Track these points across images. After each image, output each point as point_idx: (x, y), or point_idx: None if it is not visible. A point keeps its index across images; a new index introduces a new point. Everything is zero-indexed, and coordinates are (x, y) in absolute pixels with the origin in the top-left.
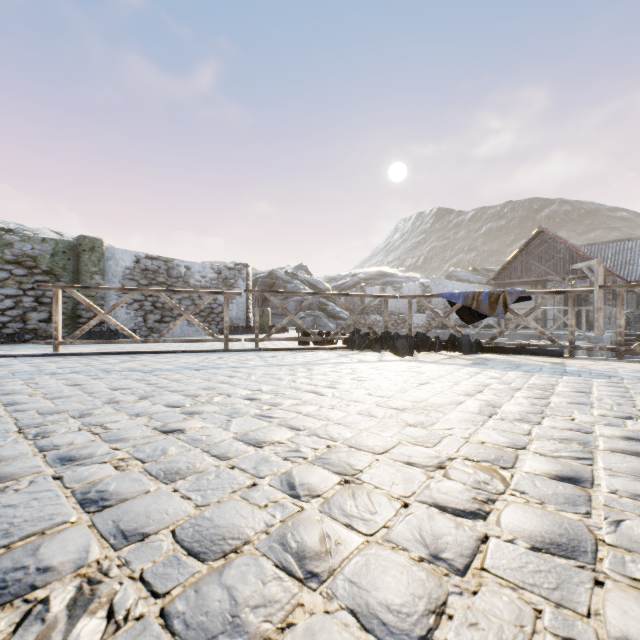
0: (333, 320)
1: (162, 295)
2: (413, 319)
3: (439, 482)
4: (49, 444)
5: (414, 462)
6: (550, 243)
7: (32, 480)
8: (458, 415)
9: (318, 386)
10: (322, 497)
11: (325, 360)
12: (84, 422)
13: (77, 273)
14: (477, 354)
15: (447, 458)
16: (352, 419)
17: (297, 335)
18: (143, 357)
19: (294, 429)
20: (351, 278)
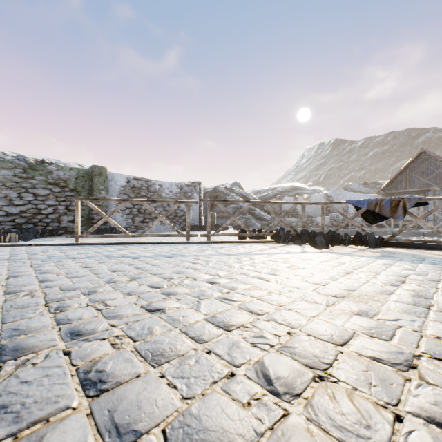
0: (259, 221)
1: (144, 204)
2: (319, 220)
3: (420, 387)
4: (64, 318)
5: (380, 358)
6: (431, 161)
7: (47, 354)
8: (396, 305)
9: (262, 273)
10: (303, 397)
11: (261, 251)
12: (91, 298)
13: (91, 190)
14: (381, 248)
15: (412, 355)
16: (300, 305)
17: (235, 232)
18: (132, 247)
19: (253, 313)
20: (271, 191)
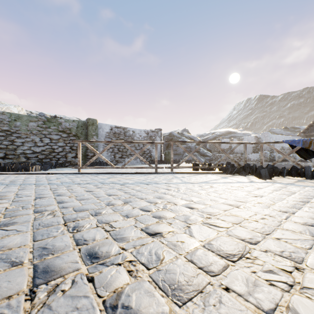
0: (203, 157)
1: (125, 144)
2: (250, 156)
3: None
4: (81, 238)
5: None
6: None
7: (73, 279)
8: None
9: (228, 199)
10: None
11: (216, 180)
12: (98, 219)
13: (86, 135)
14: None
15: None
16: (286, 234)
17: (187, 165)
18: (117, 175)
19: (245, 241)
20: (211, 135)
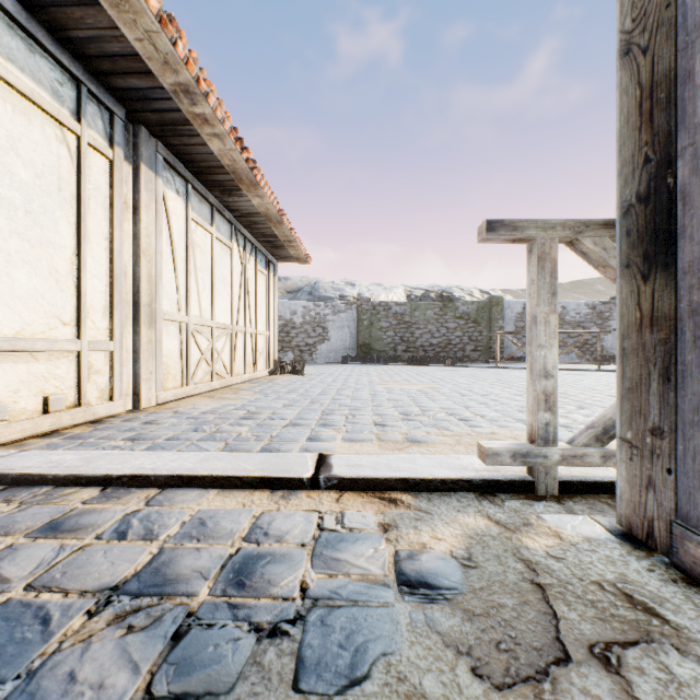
0: None
1: None
2: None
3: None
4: None
5: None
6: None
7: None
8: None
9: None
10: None
11: None
12: None
13: (488, 320)
14: None
15: None
16: None
17: None
18: None
19: None
20: None
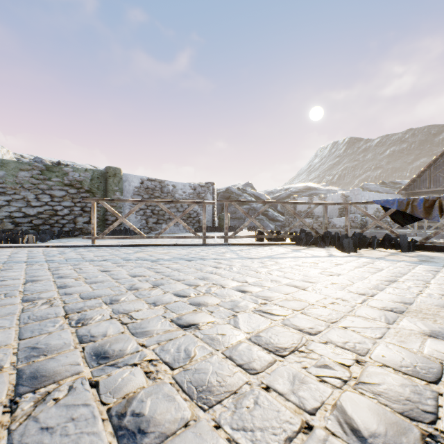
0: (272, 222)
1: (160, 204)
2: (336, 221)
3: None
4: (87, 334)
5: None
6: None
7: (71, 385)
8: None
9: (294, 280)
10: None
11: (284, 254)
12: (114, 309)
13: (105, 191)
14: (414, 251)
15: None
16: (356, 322)
17: (249, 233)
18: (148, 249)
19: (303, 332)
20: (284, 191)
